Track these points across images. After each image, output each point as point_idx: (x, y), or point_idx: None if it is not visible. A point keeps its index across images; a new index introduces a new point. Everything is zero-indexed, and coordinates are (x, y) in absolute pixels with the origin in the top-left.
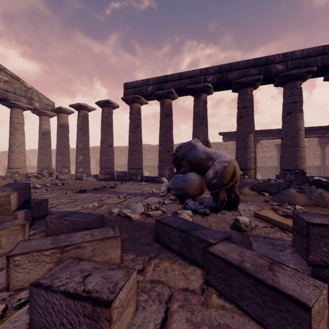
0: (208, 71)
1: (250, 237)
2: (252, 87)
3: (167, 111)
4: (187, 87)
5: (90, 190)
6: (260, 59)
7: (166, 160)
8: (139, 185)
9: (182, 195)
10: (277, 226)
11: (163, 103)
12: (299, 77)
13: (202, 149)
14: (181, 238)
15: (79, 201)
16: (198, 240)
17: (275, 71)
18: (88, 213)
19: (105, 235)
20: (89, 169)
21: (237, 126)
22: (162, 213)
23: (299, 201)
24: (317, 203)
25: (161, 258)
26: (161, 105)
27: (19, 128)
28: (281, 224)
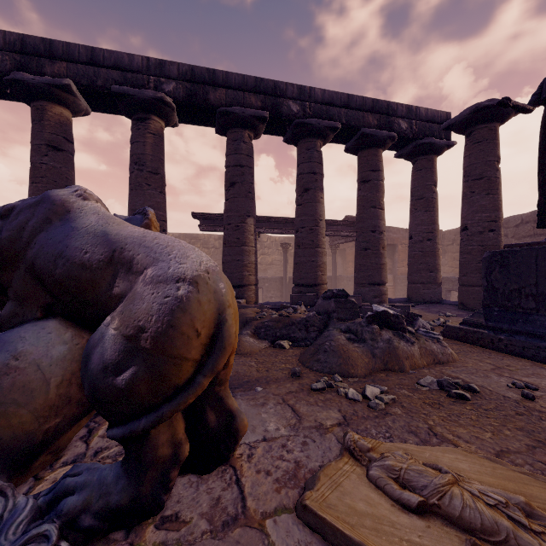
0: (167, 69)
1: None
2: (251, 130)
3: (56, 137)
4: (112, 88)
5: None
6: (266, 82)
7: None
8: None
9: None
10: None
11: (40, 110)
12: (320, 134)
13: (94, 223)
14: None
15: None
16: None
17: (287, 111)
18: None
19: None
20: None
21: (226, 200)
22: None
23: (360, 366)
24: (387, 364)
25: None
26: (33, 115)
27: None
28: None
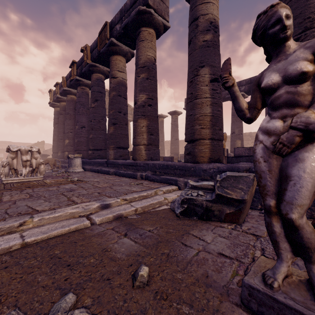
0: (242, 83)
1: None
2: None
3: None
4: (225, 97)
5: None
6: None
7: None
8: None
9: None
10: None
11: None
12: None
13: None
14: None
15: None
16: None
17: None
18: None
19: None
20: (164, 155)
21: None
22: None
23: None
24: None
25: None
26: None
27: (129, 132)
28: None
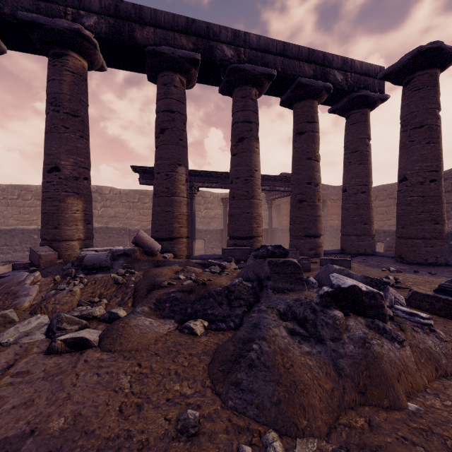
0: (87, 1)
1: None
2: (183, 74)
3: None
4: (18, 14)
5: None
6: (198, 23)
7: None
8: None
9: None
10: None
11: None
12: (255, 81)
13: None
14: None
15: None
16: None
17: (221, 56)
18: None
19: None
20: None
21: (156, 148)
22: None
23: (319, 406)
24: (364, 391)
25: None
26: None
27: None
28: None
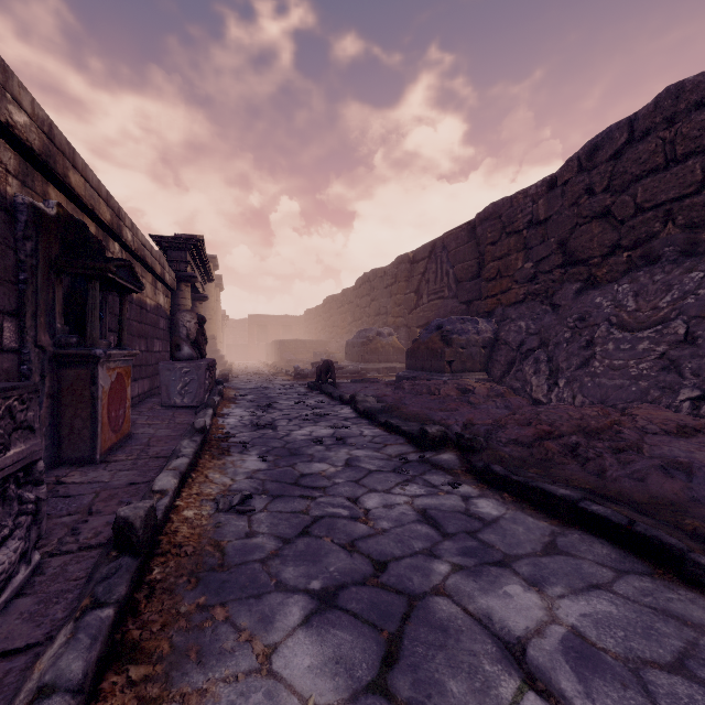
0: None
1: None
2: None
3: None
4: None
5: None
6: None
7: None
8: None
9: None
10: None
11: None
12: None
13: None
14: None
15: None
16: None
17: None
18: None
19: None
20: None
21: None
22: None
23: None
24: None
25: None
26: None
27: None
28: None
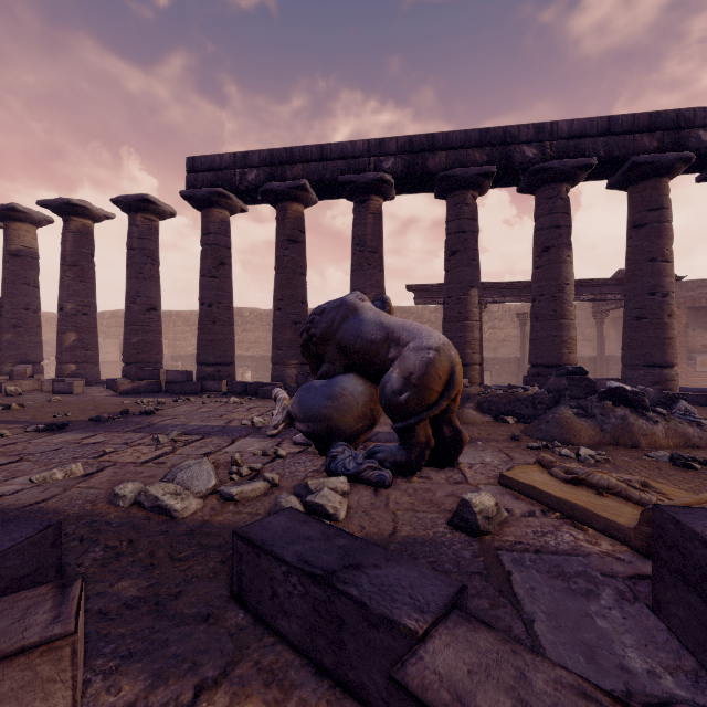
0: (386, 146)
1: (502, 554)
2: (475, 189)
3: (294, 232)
4: (338, 179)
5: (81, 425)
6: (493, 131)
7: (290, 345)
8: (222, 406)
9: (324, 434)
10: (560, 511)
11: (283, 211)
12: (565, 177)
13: (373, 317)
14: (311, 603)
15: (31, 461)
16: (364, 617)
17: (520, 159)
18: (4, 520)
19: (6, 638)
20: (95, 367)
21: (446, 271)
22: (267, 487)
23: (584, 437)
24: (617, 440)
25: (240, 682)
26: (278, 215)
27: None
28: (571, 506)
